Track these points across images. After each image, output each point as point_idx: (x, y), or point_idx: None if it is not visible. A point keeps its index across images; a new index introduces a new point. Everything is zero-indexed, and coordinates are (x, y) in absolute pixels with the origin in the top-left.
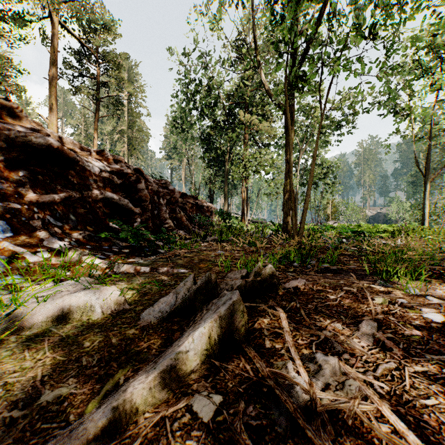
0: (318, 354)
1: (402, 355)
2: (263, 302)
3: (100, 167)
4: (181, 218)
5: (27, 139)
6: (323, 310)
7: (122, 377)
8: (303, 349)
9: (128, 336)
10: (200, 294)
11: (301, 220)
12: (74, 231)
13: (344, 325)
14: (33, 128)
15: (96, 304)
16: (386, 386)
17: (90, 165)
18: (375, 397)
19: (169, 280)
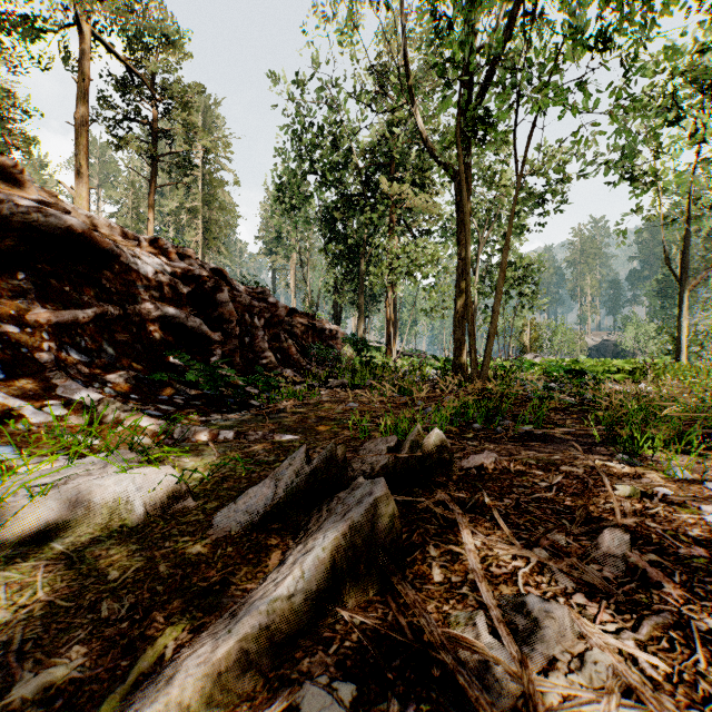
0: (530, 597)
1: (680, 597)
2: (426, 494)
3: (155, 266)
4: (288, 349)
5: (31, 218)
6: (531, 509)
7: (170, 643)
8: (501, 584)
9: (189, 558)
10: (317, 480)
11: (485, 352)
12: (110, 370)
13: (570, 536)
14: (41, 201)
15: (137, 500)
16: (662, 663)
17: (137, 263)
18: (646, 689)
19: (265, 454)
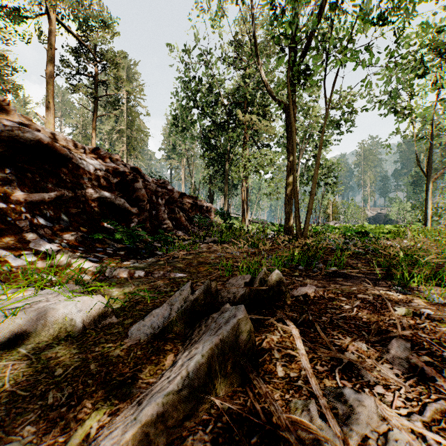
0: (346, 389)
1: None
2: (270, 314)
3: (95, 165)
4: (180, 219)
5: (14, 133)
6: (340, 324)
7: (94, 424)
8: (324, 379)
9: (111, 359)
10: (198, 305)
11: (305, 220)
12: (65, 232)
13: (368, 343)
14: (21, 123)
15: (78, 318)
16: (444, 440)
17: (83, 163)
18: None
19: (165, 286)
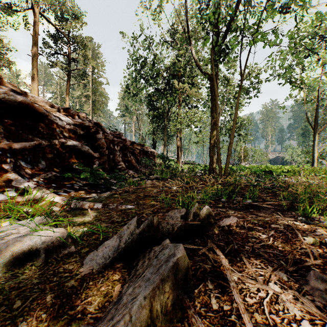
0: None
1: None
2: (202, 243)
3: (66, 121)
4: (131, 161)
5: (1, 96)
6: (261, 253)
7: None
8: (255, 312)
9: (66, 290)
10: (143, 236)
11: (226, 163)
12: (42, 172)
13: (287, 273)
14: (7, 88)
15: (41, 249)
16: None
17: (57, 119)
18: None
19: (117, 217)
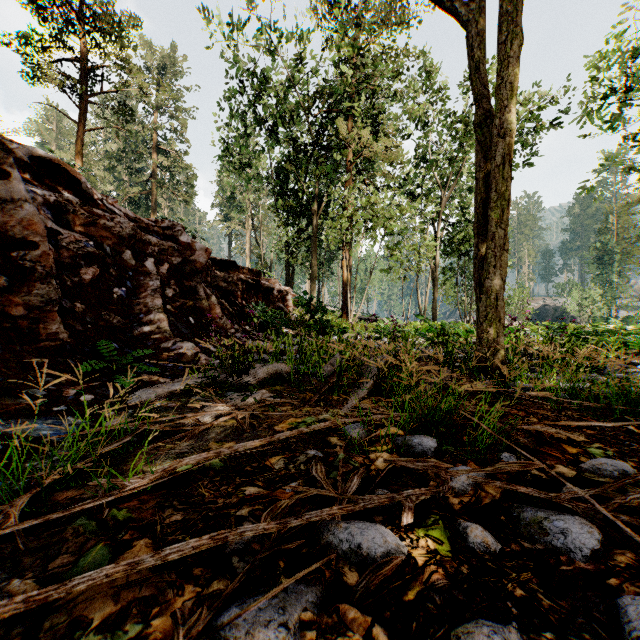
0: None
1: None
2: None
3: None
4: (209, 310)
5: None
6: None
7: None
8: None
9: None
10: None
11: None
12: None
13: None
14: None
15: None
16: None
17: None
18: None
19: None
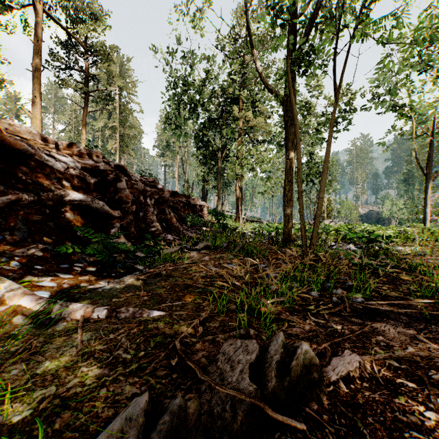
0: None
1: None
2: None
3: (68, 163)
4: (170, 219)
5: None
6: None
7: None
8: None
9: None
10: None
11: (313, 228)
12: (20, 245)
13: None
14: None
15: None
16: None
17: (51, 160)
18: None
19: (127, 344)
